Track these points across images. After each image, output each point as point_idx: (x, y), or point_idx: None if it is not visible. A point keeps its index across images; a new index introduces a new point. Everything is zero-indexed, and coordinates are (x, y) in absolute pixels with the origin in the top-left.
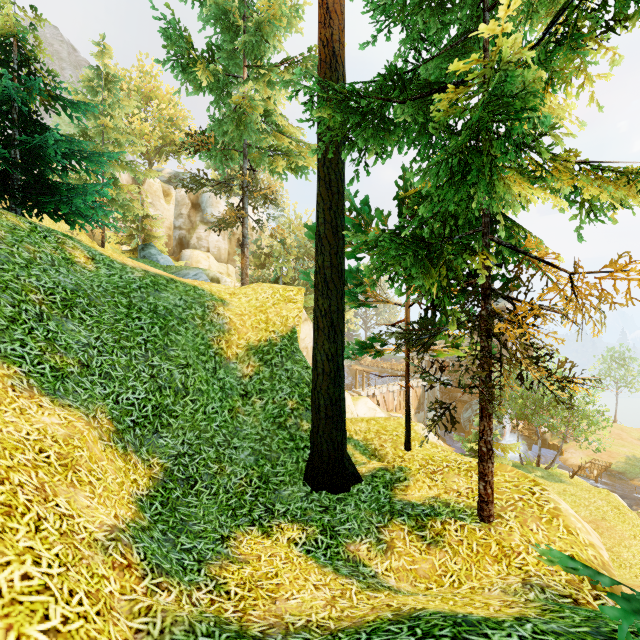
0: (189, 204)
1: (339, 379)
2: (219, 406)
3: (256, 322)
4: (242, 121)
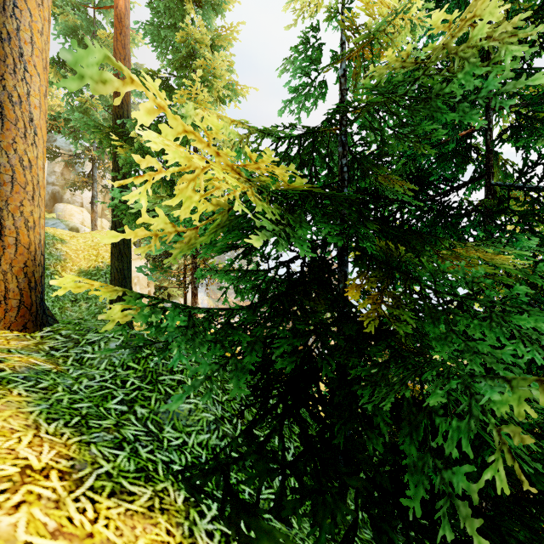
0: (62, 163)
1: (125, 283)
2: (51, 305)
3: (88, 255)
4: (87, 114)
